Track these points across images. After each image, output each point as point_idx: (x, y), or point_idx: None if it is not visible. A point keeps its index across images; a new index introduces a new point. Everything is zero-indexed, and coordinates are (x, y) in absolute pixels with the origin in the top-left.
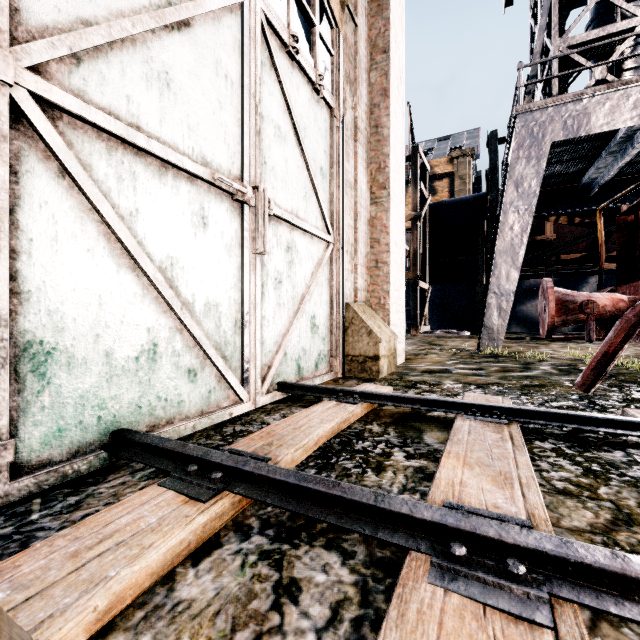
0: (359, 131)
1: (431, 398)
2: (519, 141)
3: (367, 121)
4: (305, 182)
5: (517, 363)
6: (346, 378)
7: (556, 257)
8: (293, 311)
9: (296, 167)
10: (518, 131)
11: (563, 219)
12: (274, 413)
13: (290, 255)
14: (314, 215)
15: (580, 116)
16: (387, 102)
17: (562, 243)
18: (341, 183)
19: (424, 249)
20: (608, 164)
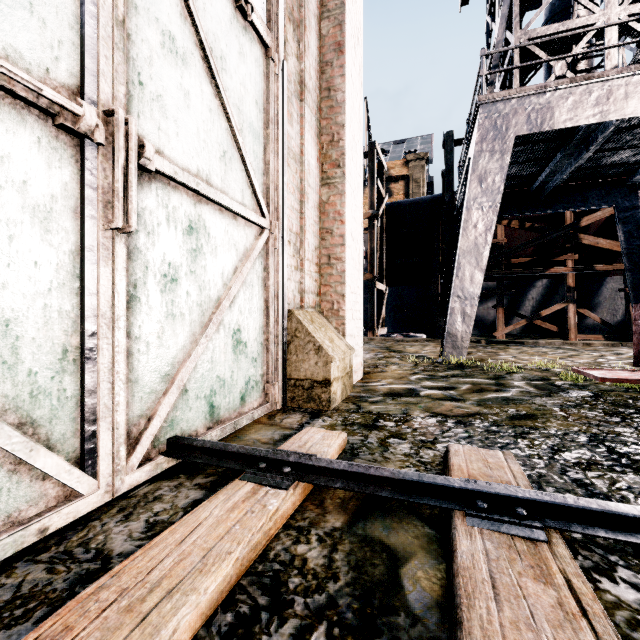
0: (306, 89)
1: (408, 477)
2: (482, 133)
3: (317, 81)
4: (223, 136)
5: (487, 377)
6: (287, 411)
7: (507, 261)
8: (201, 324)
9: (206, 109)
10: (481, 122)
11: (515, 223)
12: (139, 512)
13: (195, 240)
14: (239, 187)
15: (544, 110)
16: (342, 59)
17: (514, 247)
18: (281, 150)
19: (381, 249)
20: (561, 168)
